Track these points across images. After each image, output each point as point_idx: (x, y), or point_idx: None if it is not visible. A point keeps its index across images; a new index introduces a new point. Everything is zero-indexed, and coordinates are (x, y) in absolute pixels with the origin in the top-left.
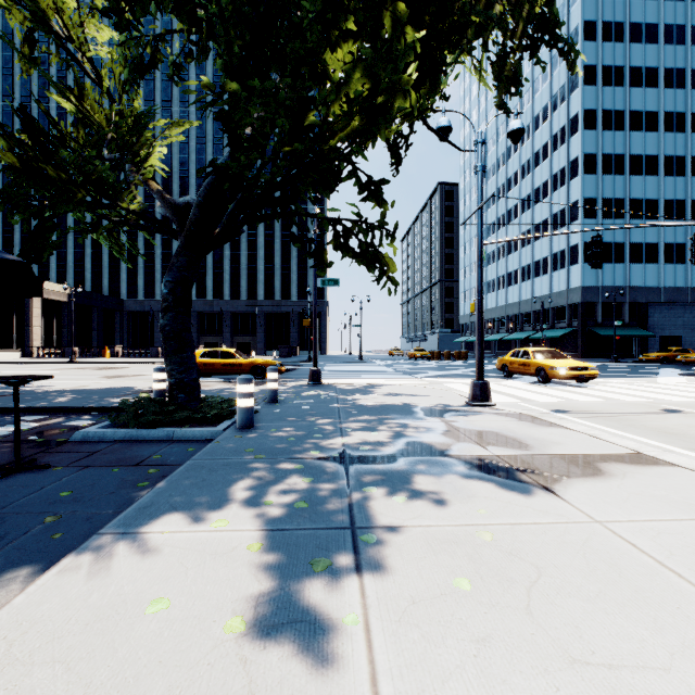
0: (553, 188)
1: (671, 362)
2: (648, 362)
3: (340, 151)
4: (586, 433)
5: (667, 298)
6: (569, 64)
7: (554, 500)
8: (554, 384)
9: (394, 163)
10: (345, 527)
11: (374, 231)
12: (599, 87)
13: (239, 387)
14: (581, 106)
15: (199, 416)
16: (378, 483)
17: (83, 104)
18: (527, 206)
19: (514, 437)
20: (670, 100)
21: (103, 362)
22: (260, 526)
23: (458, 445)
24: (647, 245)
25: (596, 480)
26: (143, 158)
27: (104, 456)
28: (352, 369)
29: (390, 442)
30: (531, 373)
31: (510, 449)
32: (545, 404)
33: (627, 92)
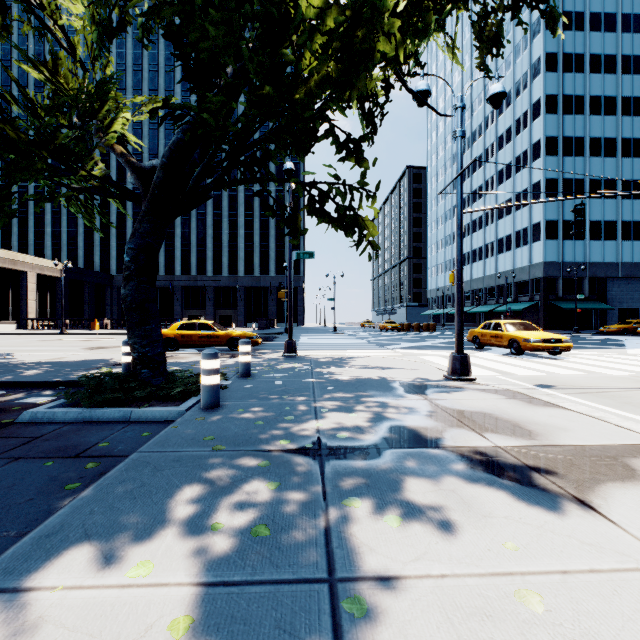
0: (516, 169)
1: (630, 333)
2: (609, 333)
3: (314, 104)
4: (591, 416)
5: (625, 273)
6: (551, 27)
7: (600, 522)
8: (527, 356)
9: (370, 133)
10: (320, 578)
11: (351, 191)
12: (561, 73)
13: (203, 362)
14: (543, 92)
15: (161, 394)
16: (362, 492)
17: (56, 75)
18: (491, 187)
19: (510, 420)
20: (628, 85)
21: (92, 333)
22: (197, 575)
23: (451, 432)
24: (606, 223)
25: (639, 487)
26: (109, 121)
27: (44, 443)
28: (326, 341)
29: (371, 427)
30: (503, 344)
31: (513, 437)
32: (526, 378)
33: (586, 78)
